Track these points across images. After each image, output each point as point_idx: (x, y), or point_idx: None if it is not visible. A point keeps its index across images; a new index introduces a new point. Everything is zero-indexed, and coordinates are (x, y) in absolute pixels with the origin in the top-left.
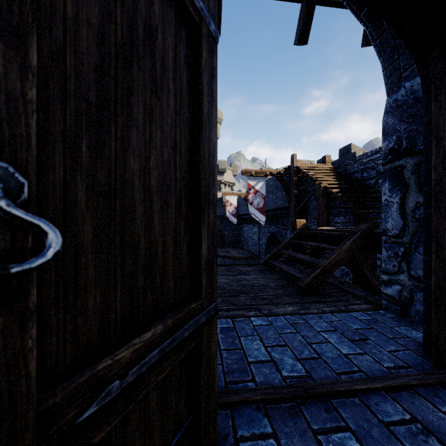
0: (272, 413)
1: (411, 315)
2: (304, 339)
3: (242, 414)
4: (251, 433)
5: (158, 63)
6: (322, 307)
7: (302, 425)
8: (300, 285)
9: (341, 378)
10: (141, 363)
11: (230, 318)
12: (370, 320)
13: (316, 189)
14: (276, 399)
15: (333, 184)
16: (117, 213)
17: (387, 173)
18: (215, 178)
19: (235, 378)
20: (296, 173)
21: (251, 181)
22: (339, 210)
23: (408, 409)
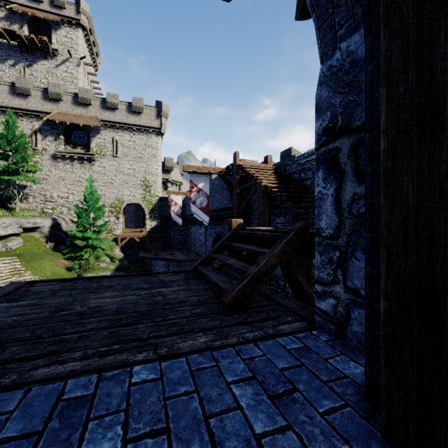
0: None
1: (347, 337)
2: (201, 407)
3: None
4: None
5: None
6: (245, 332)
7: None
8: (224, 300)
9: None
10: None
11: (98, 373)
12: (301, 350)
13: (256, 188)
14: None
15: (273, 183)
16: None
17: (321, 159)
18: None
19: None
20: (239, 172)
21: (193, 179)
22: (279, 211)
23: None
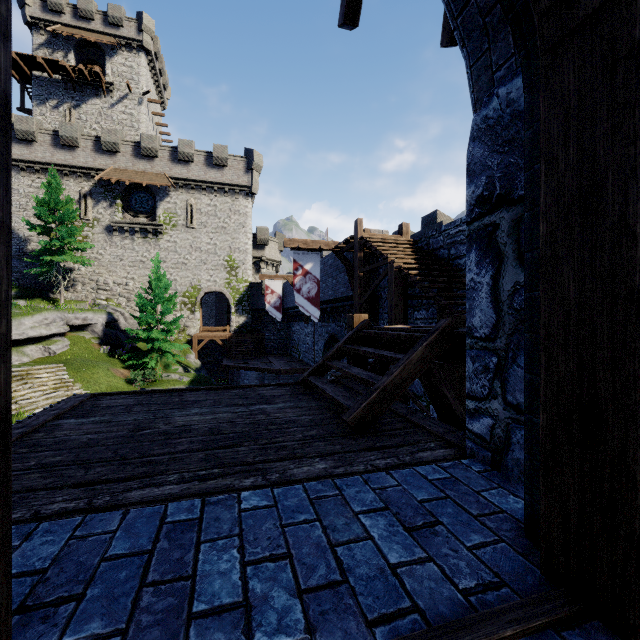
0: None
1: (508, 467)
2: (325, 536)
3: None
4: None
5: None
6: (374, 459)
7: None
8: (346, 420)
9: (375, 635)
10: None
11: (201, 497)
12: (446, 481)
13: (387, 271)
14: None
15: (410, 263)
16: None
17: (474, 237)
18: None
19: None
20: (362, 247)
21: (298, 257)
22: (419, 302)
23: None
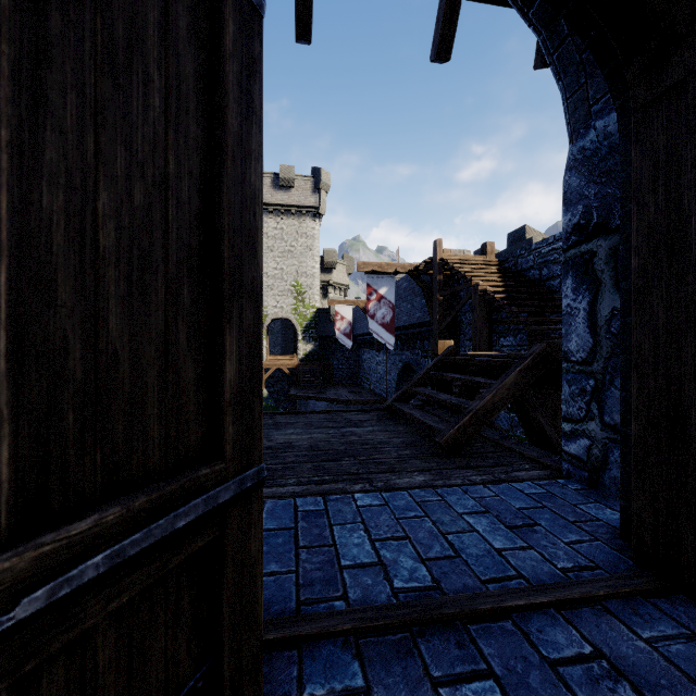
0: (367, 652)
1: (605, 485)
2: (435, 527)
3: (317, 656)
4: (327, 689)
5: (120, 22)
6: (470, 475)
7: (416, 671)
8: (439, 441)
9: (488, 588)
10: (59, 580)
11: (321, 496)
12: (542, 495)
13: (470, 294)
14: (377, 628)
15: (497, 286)
16: (3, 290)
17: (570, 264)
18: (258, 250)
19: (314, 594)
20: (441, 270)
21: (372, 281)
22: (506, 327)
23: (589, 637)
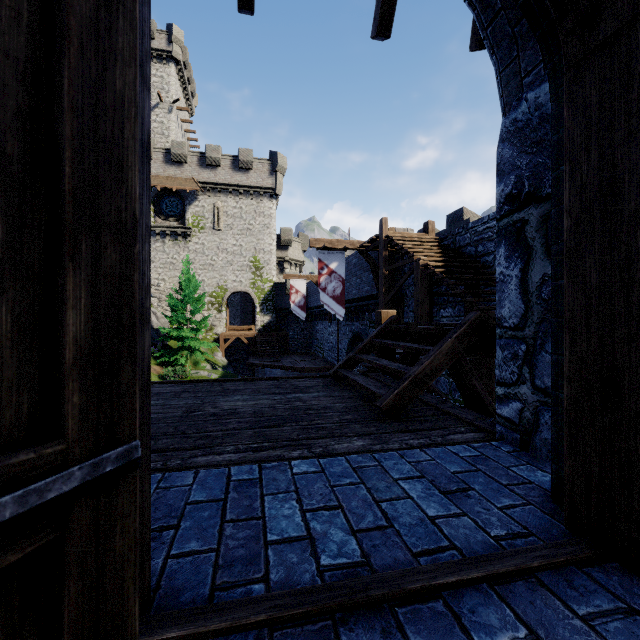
0: None
1: (536, 447)
2: (370, 494)
3: None
4: None
5: None
6: (408, 439)
7: None
8: (379, 406)
9: (420, 562)
10: None
11: (257, 464)
12: (476, 458)
13: (413, 269)
14: (296, 617)
15: (437, 261)
16: None
17: (503, 233)
18: (129, 176)
19: (233, 576)
20: (387, 246)
21: (323, 257)
22: (445, 299)
23: (523, 616)
